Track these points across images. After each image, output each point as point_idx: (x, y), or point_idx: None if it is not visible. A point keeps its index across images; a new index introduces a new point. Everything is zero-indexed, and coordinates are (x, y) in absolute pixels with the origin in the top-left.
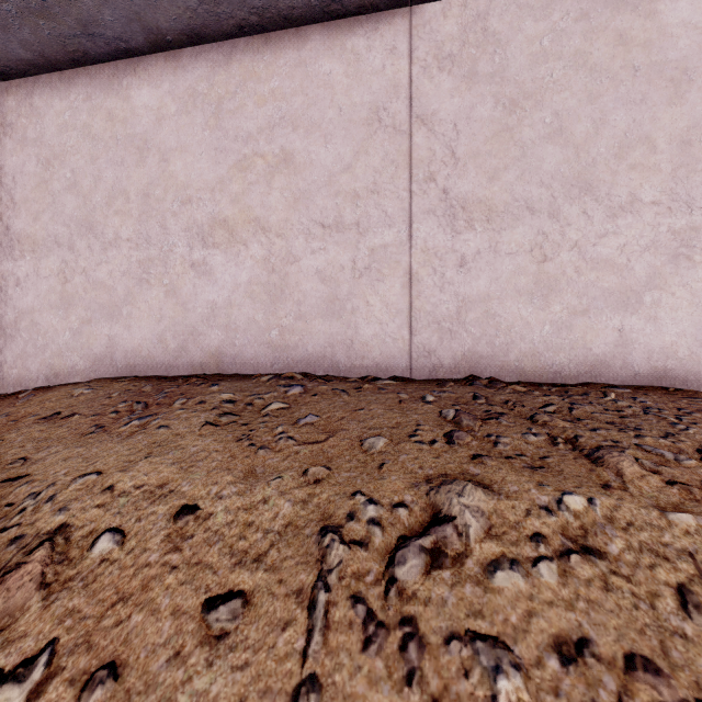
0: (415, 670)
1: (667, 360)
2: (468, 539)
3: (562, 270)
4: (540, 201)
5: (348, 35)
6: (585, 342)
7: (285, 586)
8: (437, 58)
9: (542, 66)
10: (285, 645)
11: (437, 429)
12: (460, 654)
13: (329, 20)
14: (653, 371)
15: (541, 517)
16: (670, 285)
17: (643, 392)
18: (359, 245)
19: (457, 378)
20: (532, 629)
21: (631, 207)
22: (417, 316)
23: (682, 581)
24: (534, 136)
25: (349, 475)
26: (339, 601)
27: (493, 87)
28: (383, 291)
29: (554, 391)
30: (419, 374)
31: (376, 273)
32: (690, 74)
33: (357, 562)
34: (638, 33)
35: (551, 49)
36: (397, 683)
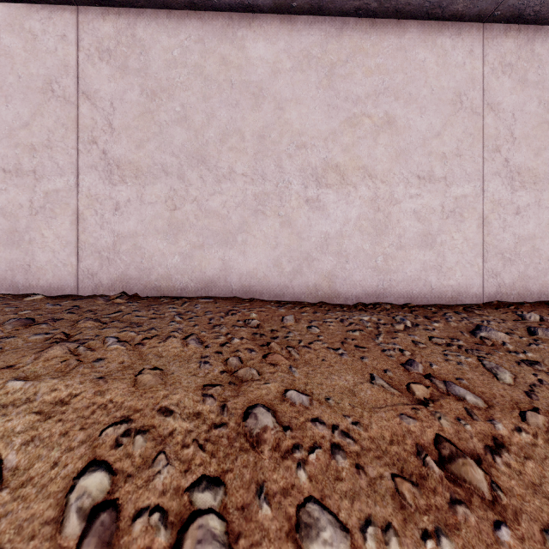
0: None
1: (251, 280)
2: None
3: (186, 216)
4: (172, 166)
5: (26, 18)
6: (201, 268)
7: None
8: (98, 50)
9: (173, 70)
10: None
11: None
12: None
13: (9, 2)
14: (243, 287)
15: None
16: (253, 230)
17: (219, 301)
18: (35, 188)
19: (113, 294)
20: None
21: (230, 176)
22: (83, 247)
23: None
24: (168, 119)
25: None
26: None
27: (139, 79)
28: (55, 226)
29: (163, 302)
30: (84, 292)
31: (50, 212)
32: (264, 92)
33: None
34: (234, 59)
35: (179, 59)
36: None
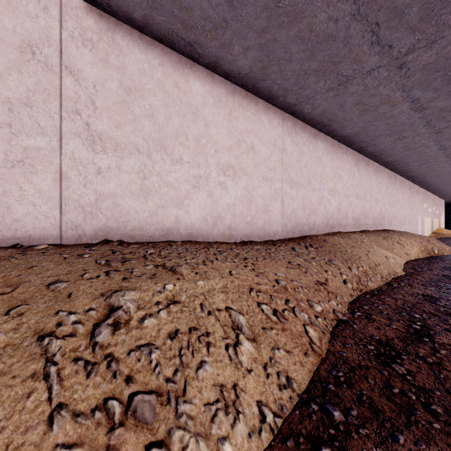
0: (116, 371)
1: (192, 229)
2: (130, 313)
3: (153, 185)
4: (143, 147)
5: None
6: (163, 221)
7: (20, 377)
8: (82, 36)
9: (144, 78)
10: (33, 403)
11: (98, 270)
12: (135, 355)
13: None
14: (187, 234)
15: (158, 295)
16: (193, 198)
17: (185, 243)
18: (11, 141)
19: (96, 242)
20: (161, 334)
21: (180, 162)
22: (66, 202)
23: (201, 302)
24: (140, 112)
25: (47, 305)
26: (66, 366)
27: (118, 74)
28: (36, 181)
29: (151, 245)
30: (68, 241)
31: (30, 167)
32: (199, 113)
33: (71, 344)
34: (183, 86)
35: (148, 72)
36: (109, 380)
